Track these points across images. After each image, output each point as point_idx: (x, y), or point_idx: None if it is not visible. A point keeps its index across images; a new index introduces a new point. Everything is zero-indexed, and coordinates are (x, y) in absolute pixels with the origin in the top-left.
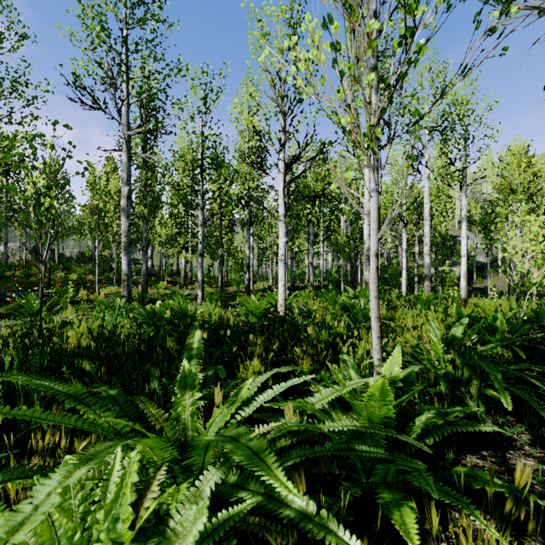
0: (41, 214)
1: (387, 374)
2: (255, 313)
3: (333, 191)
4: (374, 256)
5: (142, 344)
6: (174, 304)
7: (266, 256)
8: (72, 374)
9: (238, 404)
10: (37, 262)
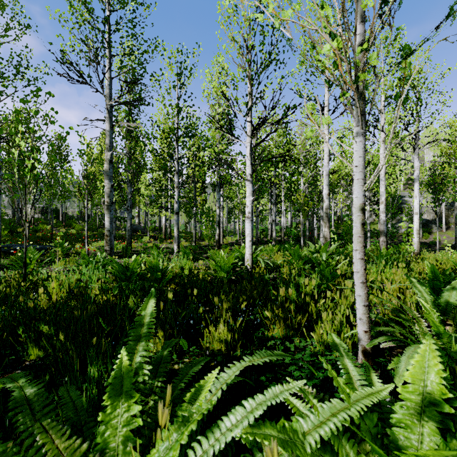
0: (25, 175)
1: (418, 385)
2: (223, 268)
3: (294, 155)
4: (359, 211)
5: (114, 298)
6: (146, 259)
7: (234, 215)
8: (29, 337)
9: (193, 427)
10: (21, 220)
